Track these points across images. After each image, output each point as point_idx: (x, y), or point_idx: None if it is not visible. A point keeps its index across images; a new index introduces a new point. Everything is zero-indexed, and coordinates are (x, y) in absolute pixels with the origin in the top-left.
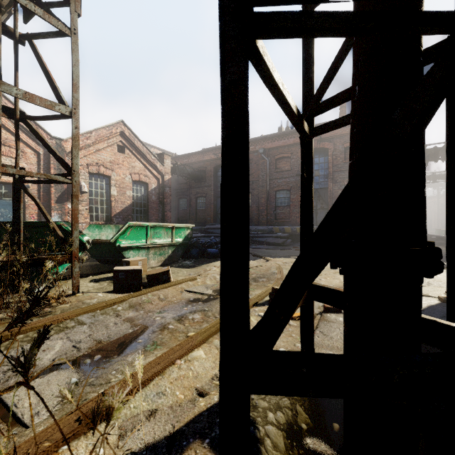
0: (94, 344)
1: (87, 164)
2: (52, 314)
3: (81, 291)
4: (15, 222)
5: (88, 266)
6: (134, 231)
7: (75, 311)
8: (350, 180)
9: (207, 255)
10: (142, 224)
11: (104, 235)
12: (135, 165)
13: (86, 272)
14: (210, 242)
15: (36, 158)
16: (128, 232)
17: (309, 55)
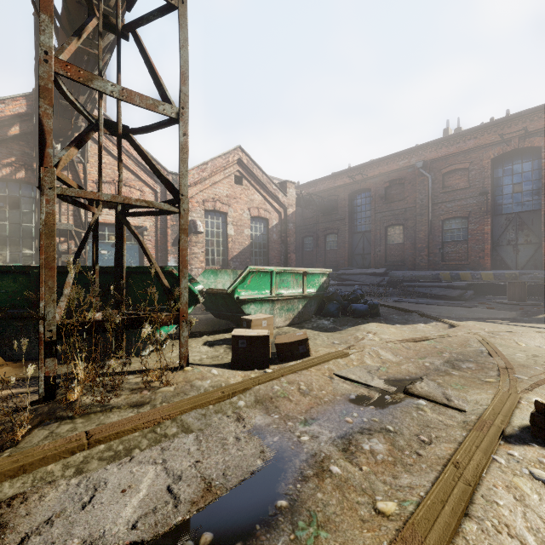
0: (201, 491)
1: (203, 200)
2: (150, 403)
3: (192, 359)
4: (118, 267)
5: (203, 321)
6: (256, 278)
7: (178, 403)
8: None
9: (351, 313)
10: (266, 269)
11: (220, 283)
12: (254, 198)
13: (200, 329)
14: (354, 293)
15: (154, 197)
16: (248, 279)
17: None
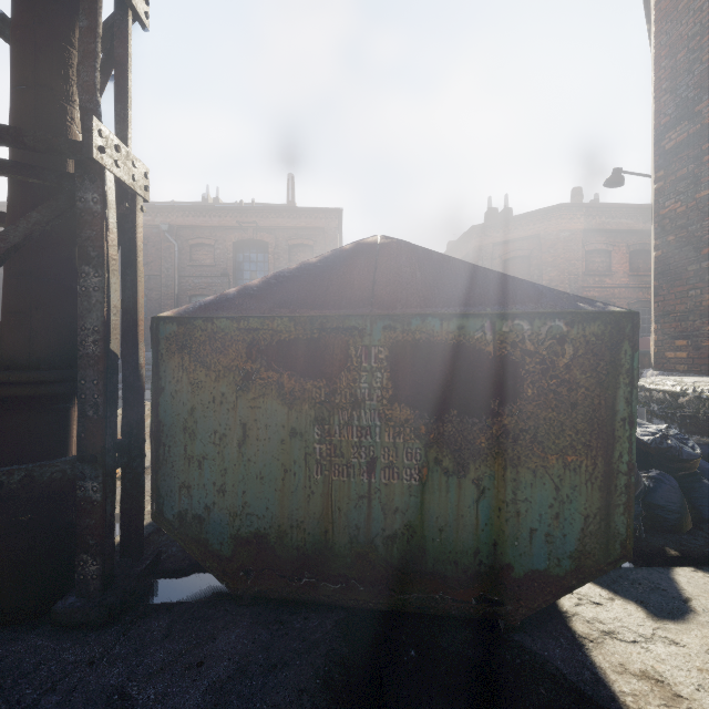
0: None
1: None
2: None
3: None
4: None
5: None
6: None
7: None
8: None
9: None
10: None
11: None
12: None
13: None
14: None
15: None
16: None
17: None
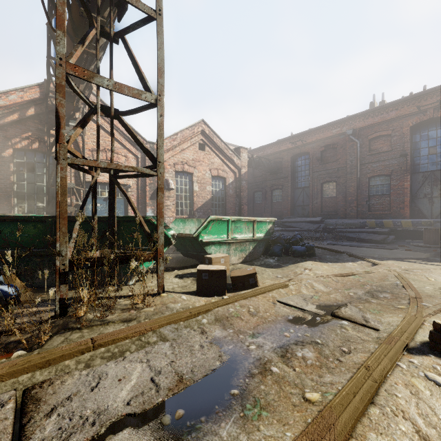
0: (175, 382)
1: (174, 163)
2: (136, 320)
3: (166, 287)
4: (111, 217)
5: (174, 259)
6: (216, 225)
7: (157, 320)
8: None
9: (292, 253)
10: (223, 218)
11: (187, 229)
12: (214, 161)
13: (172, 265)
14: (294, 237)
15: (136, 161)
16: (210, 226)
17: None
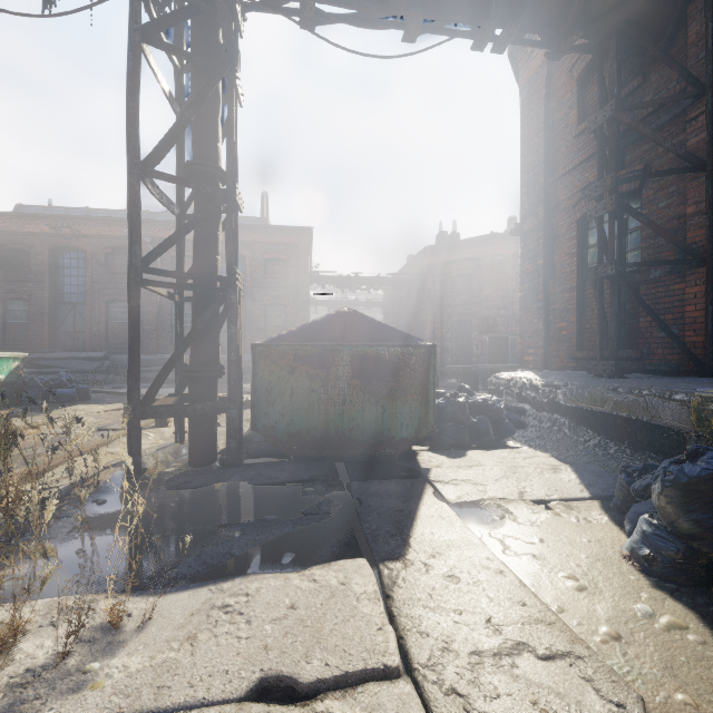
0: None
1: None
2: None
3: None
4: None
5: None
6: None
7: None
8: (182, 342)
9: (55, 398)
10: None
11: None
12: None
13: None
14: (59, 379)
15: None
16: None
17: (182, 248)
